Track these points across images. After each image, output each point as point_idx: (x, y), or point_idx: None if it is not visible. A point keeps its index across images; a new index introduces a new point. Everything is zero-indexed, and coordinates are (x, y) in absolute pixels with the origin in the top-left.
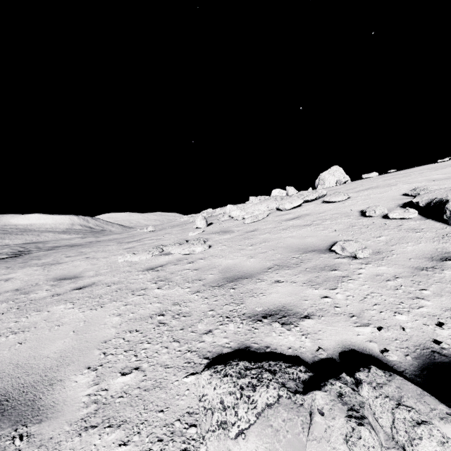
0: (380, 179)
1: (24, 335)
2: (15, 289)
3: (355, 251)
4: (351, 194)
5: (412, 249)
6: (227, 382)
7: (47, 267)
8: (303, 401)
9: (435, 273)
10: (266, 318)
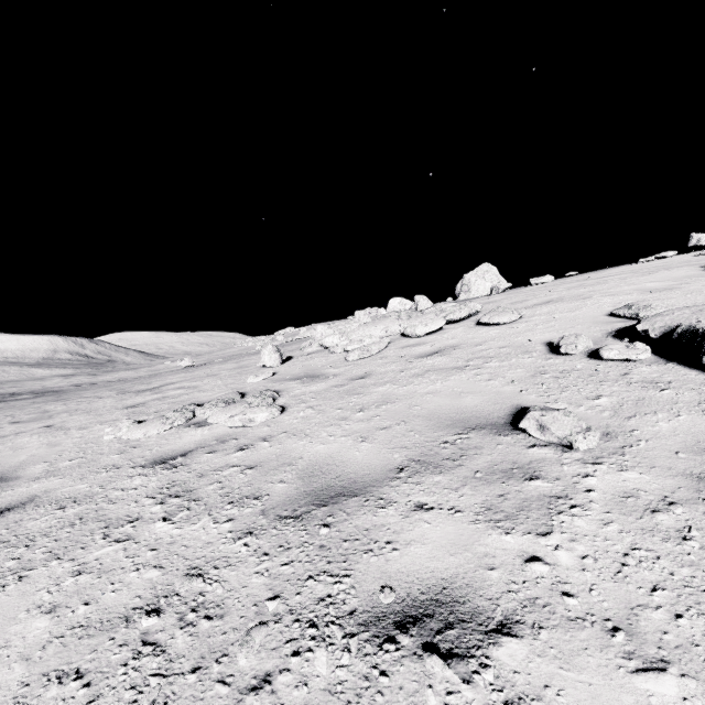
0: (560, 286)
1: None
2: None
3: (570, 436)
4: (524, 312)
5: (671, 429)
6: None
7: None
8: None
9: None
10: (406, 630)
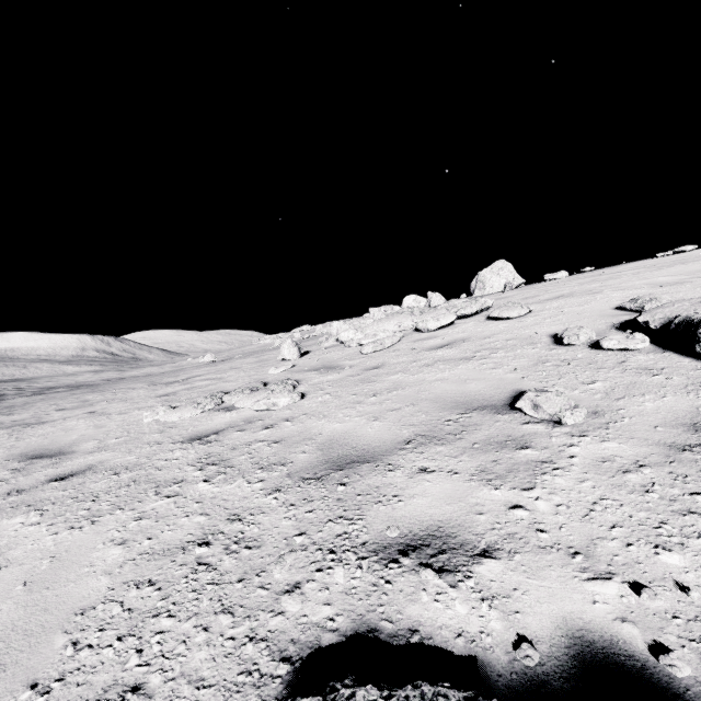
0: (573, 282)
1: None
2: None
3: (559, 413)
4: (533, 307)
5: (655, 408)
6: None
7: (17, 430)
8: None
9: None
10: (407, 554)
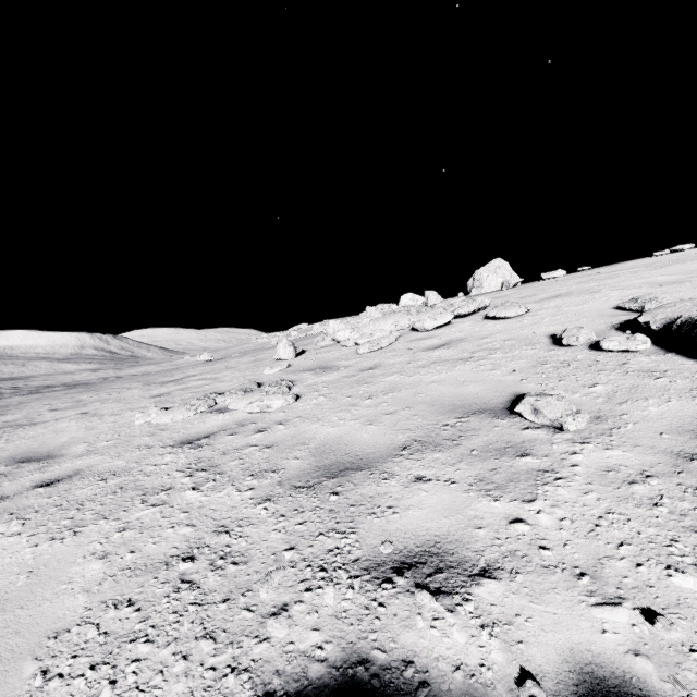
0: (571, 281)
1: None
2: None
3: (560, 418)
4: (531, 306)
5: (659, 413)
6: None
7: (8, 432)
8: None
9: None
10: (402, 573)
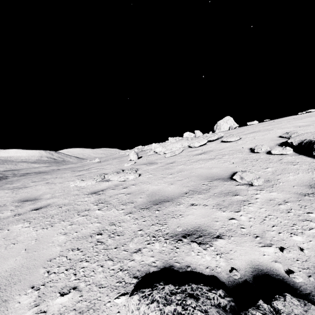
0: (260, 125)
1: None
2: None
3: (251, 180)
4: (241, 136)
5: (294, 178)
6: (154, 310)
7: (16, 190)
8: None
9: None
10: (185, 237)
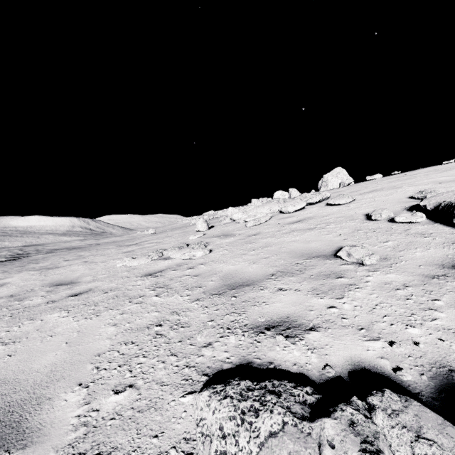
0: (384, 181)
1: (14, 347)
2: (9, 295)
3: (362, 258)
4: (355, 197)
5: (421, 255)
6: (228, 406)
7: (44, 271)
8: (311, 429)
9: (447, 281)
10: (269, 330)
